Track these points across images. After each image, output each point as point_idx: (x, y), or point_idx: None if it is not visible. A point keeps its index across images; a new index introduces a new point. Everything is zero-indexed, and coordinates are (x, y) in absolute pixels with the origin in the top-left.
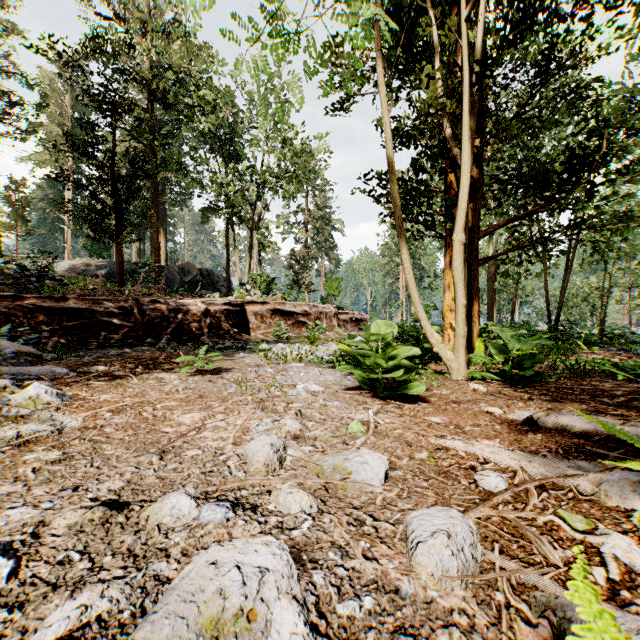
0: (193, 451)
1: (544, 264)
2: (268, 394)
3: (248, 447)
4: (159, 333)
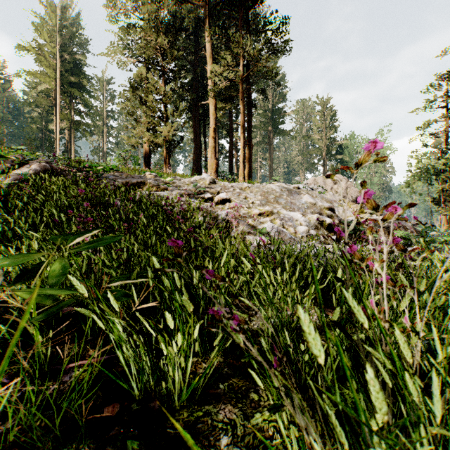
0: None
1: None
2: None
3: None
4: None
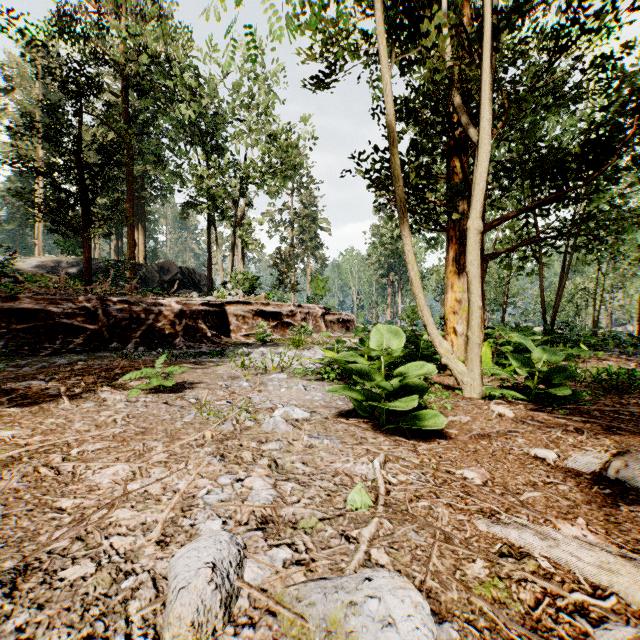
0: (79, 567)
1: (539, 263)
2: (236, 425)
3: (174, 564)
4: (127, 336)
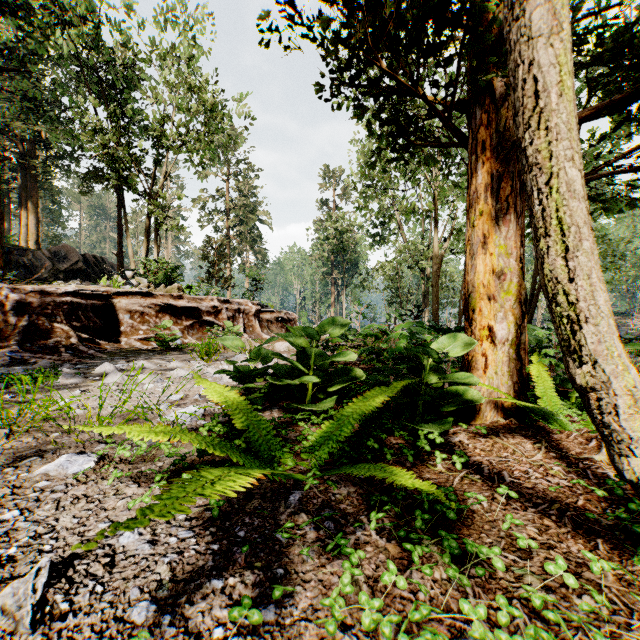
0: None
1: None
2: None
3: None
4: None
